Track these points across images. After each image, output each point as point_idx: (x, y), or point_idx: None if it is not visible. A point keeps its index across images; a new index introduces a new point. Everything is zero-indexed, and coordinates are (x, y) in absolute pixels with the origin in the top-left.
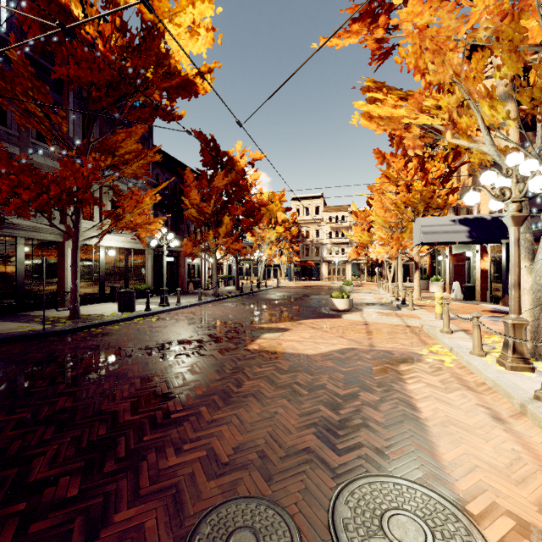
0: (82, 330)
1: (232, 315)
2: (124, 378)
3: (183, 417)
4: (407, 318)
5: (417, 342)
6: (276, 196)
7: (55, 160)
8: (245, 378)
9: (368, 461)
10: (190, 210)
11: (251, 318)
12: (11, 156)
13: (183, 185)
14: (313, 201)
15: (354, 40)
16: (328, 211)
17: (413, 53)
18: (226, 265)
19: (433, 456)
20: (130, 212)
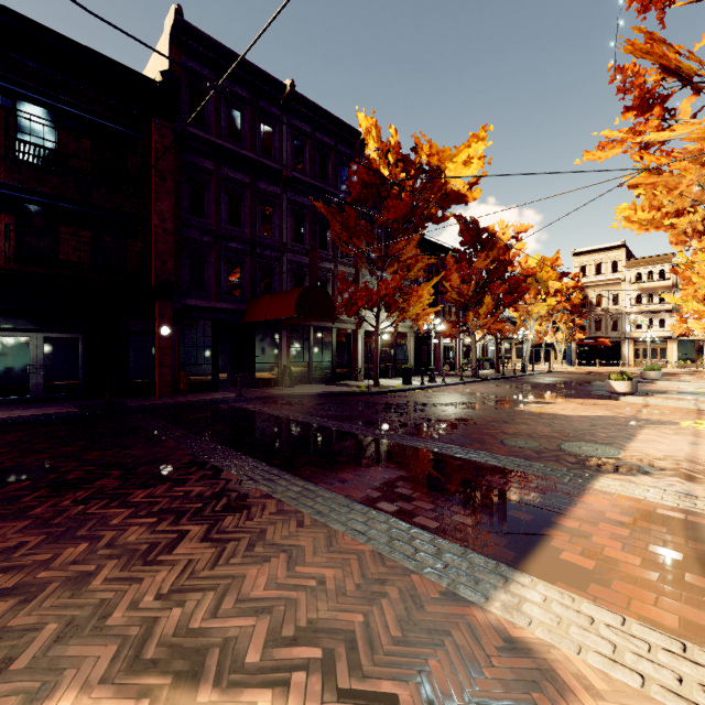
0: (387, 393)
1: (497, 392)
2: (440, 412)
3: (484, 424)
4: (704, 403)
5: (690, 418)
6: (547, 262)
7: (351, 267)
8: (516, 418)
9: (584, 441)
10: (449, 293)
11: (517, 395)
12: (330, 271)
13: (438, 265)
14: (608, 255)
15: (617, 150)
16: (633, 265)
17: (646, 199)
18: (479, 345)
19: (624, 444)
20: (413, 306)
